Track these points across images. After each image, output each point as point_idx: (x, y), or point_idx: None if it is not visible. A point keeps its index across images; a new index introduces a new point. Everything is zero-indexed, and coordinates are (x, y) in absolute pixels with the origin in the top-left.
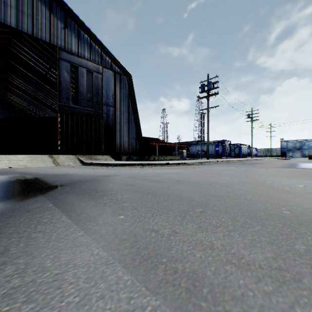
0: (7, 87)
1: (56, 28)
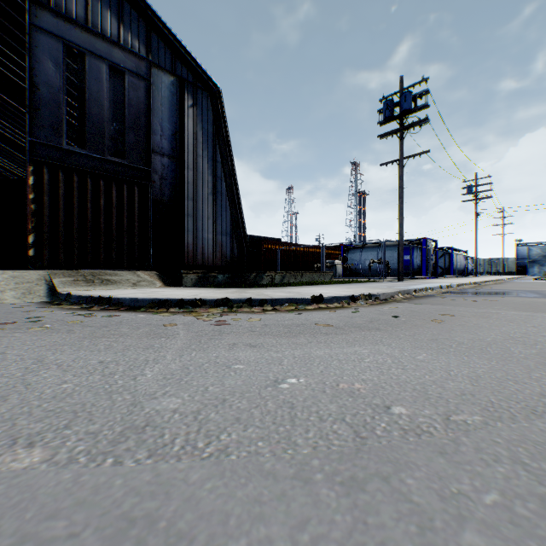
0: None
1: None
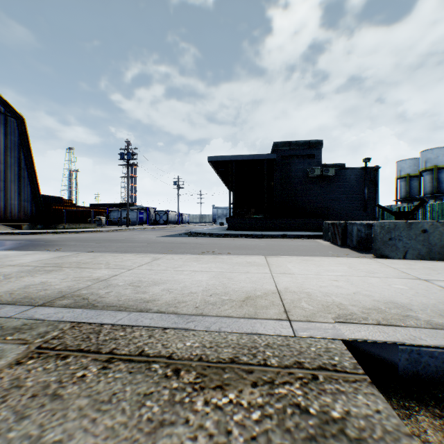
0: None
1: None
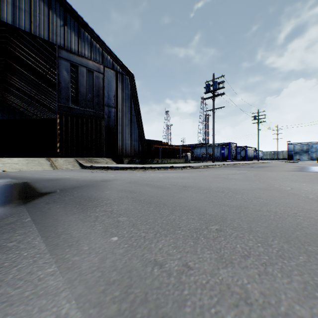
0: (6, 88)
1: (55, 25)
